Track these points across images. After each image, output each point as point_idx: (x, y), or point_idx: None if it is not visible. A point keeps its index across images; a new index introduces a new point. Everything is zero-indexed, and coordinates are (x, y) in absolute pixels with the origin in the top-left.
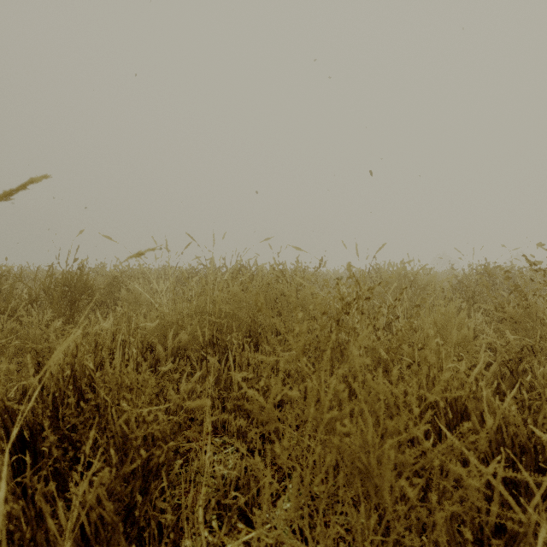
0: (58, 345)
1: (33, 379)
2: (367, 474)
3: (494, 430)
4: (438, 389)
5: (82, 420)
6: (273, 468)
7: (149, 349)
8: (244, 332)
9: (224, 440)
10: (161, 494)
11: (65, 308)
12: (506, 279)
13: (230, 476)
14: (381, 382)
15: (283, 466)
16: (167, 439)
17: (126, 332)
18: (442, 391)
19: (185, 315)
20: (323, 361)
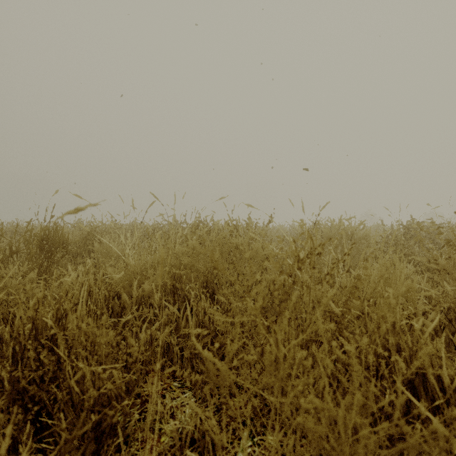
0: (19, 300)
1: (5, 327)
2: (333, 452)
3: (452, 389)
4: (417, 364)
5: (41, 373)
6: (228, 414)
7: (116, 297)
8: (201, 282)
9: (182, 384)
10: (118, 447)
11: (43, 259)
12: (439, 234)
13: (186, 429)
14: (353, 356)
15: (239, 432)
16: (123, 395)
17: (92, 283)
18: (395, 346)
19: (149, 266)
20: (282, 325)
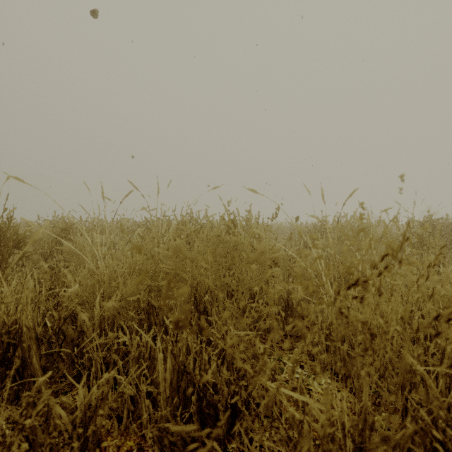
0: None
1: None
2: None
3: None
4: None
5: None
6: None
7: (81, 311)
8: (186, 296)
9: None
10: None
11: None
12: None
13: None
14: None
15: None
16: None
17: (24, 303)
18: None
19: (121, 273)
20: None
